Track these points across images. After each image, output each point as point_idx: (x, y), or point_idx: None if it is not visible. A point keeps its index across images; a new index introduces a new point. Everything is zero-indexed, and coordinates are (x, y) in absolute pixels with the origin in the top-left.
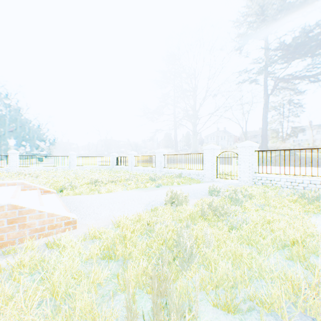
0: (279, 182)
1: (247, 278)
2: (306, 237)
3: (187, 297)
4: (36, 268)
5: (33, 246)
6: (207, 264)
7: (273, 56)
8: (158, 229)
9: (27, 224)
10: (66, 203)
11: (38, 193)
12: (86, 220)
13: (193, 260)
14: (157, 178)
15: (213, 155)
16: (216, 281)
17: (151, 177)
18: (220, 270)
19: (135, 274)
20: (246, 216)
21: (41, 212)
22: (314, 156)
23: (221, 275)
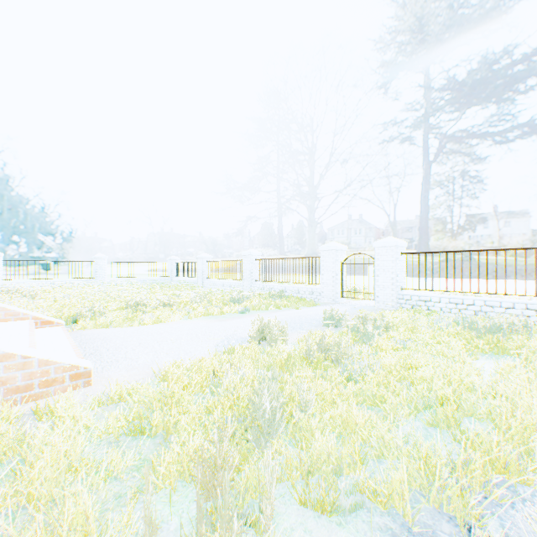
0: (438, 303)
1: (358, 457)
2: (465, 391)
3: (259, 492)
4: (10, 453)
5: (10, 417)
6: (300, 437)
7: (436, 100)
8: (230, 383)
9: (0, 379)
10: (80, 343)
11: (30, 325)
12: (109, 371)
13: (276, 432)
14: (242, 299)
15: (336, 260)
16: (310, 465)
17: (233, 297)
18: (316, 447)
19: (177, 458)
20: (375, 360)
21: (27, 358)
22: (500, 262)
23: (317, 455)
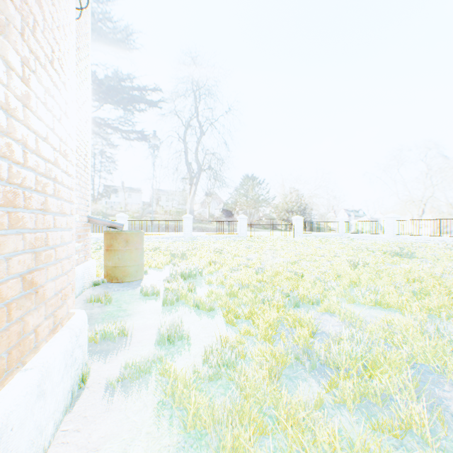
0: None
1: None
2: None
3: None
4: None
5: None
6: None
7: None
8: None
9: None
10: None
11: None
12: None
13: None
14: None
15: None
16: None
17: None
18: None
19: None
20: None
21: None
22: None
23: None
